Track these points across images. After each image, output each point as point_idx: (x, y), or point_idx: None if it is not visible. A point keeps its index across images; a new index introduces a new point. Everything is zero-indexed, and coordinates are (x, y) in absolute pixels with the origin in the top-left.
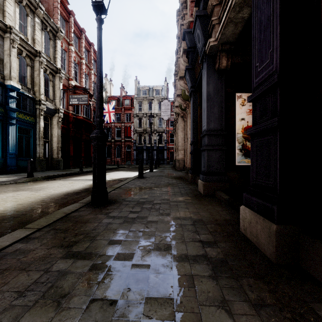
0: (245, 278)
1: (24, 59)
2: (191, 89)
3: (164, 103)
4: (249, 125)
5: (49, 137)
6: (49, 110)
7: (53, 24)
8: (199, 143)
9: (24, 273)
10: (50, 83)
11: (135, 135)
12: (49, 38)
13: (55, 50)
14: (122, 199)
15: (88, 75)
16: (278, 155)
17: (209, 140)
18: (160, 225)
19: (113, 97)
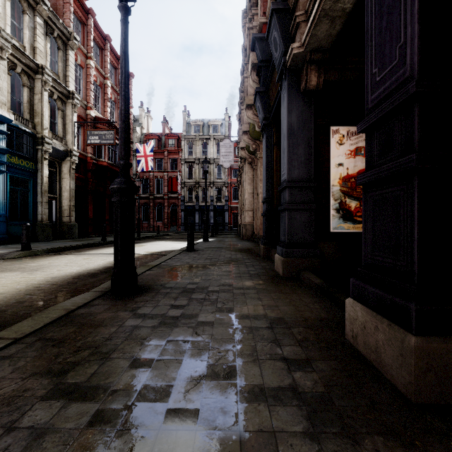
0: (368, 437)
1: (20, 76)
2: (264, 121)
3: (224, 144)
4: (349, 173)
5: (57, 191)
6: (57, 153)
7: (63, 27)
8: (276, 200)
9: None
10: (58, 112)
11: (183, 189)
12: (56, 48)
13: (65, 64)
14: (159, 285)
15: (115, 102)
16: (416, 217)
17: (291, 196)
18: (217, 330)
19: (152, 135)
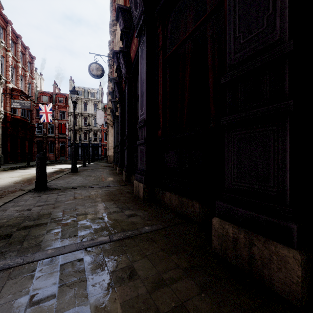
0: (112, 175)
1: None
2: (113, 121)
3: (99, 112)
4: None
5: None
6: None
7: None
8: None
9: (73, 176)
10: None
11: (70, 132)
12: None
13: None
14: (82, 171)
15: (23, 76)
16: (120, 156)
17: (117, 149)
18: (98, 173)
19: (45, 93)
